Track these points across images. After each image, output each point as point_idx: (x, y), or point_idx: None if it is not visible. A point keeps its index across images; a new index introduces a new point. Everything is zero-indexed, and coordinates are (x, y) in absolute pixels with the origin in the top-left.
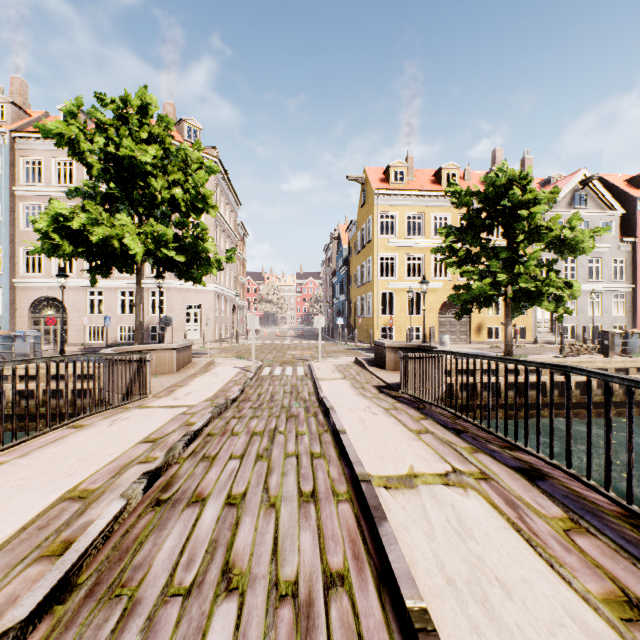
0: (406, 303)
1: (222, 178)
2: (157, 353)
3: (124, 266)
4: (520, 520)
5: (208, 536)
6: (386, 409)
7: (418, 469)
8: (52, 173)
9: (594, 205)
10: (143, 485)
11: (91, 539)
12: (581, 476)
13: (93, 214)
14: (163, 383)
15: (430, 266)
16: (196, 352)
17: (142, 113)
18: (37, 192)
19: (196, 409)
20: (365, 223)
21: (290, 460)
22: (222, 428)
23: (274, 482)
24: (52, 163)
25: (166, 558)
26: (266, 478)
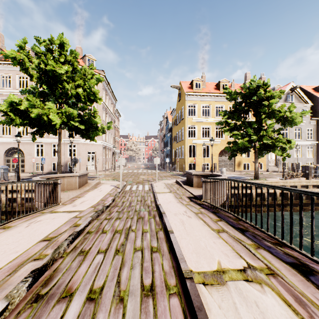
0: (201, 151)
1: (106, 86)
2: (67, 178)
3: (50, 131)
4: None
5: None
6: (196, 213)
7: (224, 265)
8: (16, 82)
9: (297, 101)
10: (27, 283)
11: None
12: None
13: (32, 101)
14: (69, 195)
15: (214, 132)
16: (92, 177)
17: (61, 48)
18: (8, 92)
19: (83, 213)
20: (180, 110)
21: (137, 254)
22: (97, 227)
23: (124, 275)
24: (16, 77)
25: None
26: (119, 271)
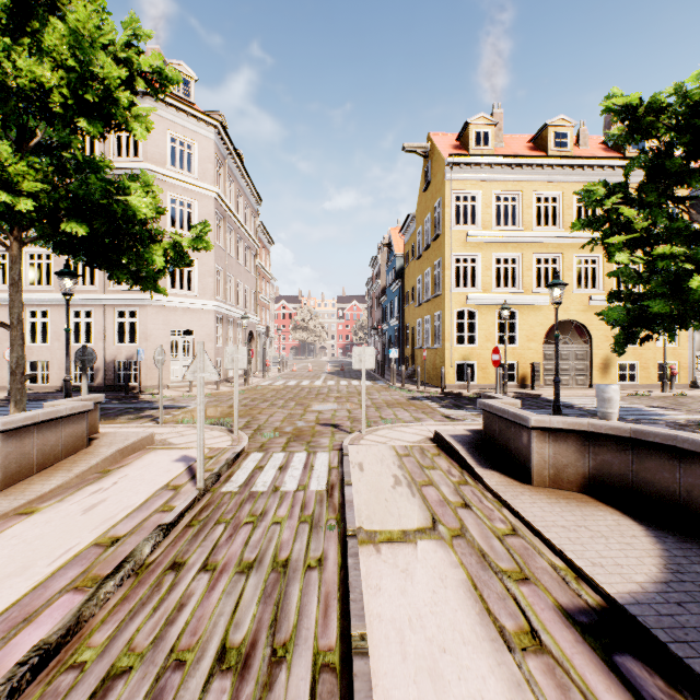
0: (494, 327)
1: (229, 155)
2: None
3: None
4: None
5: None
6: None
7: None
8: None
9: None
10: None
11: None
12: None
13: None
14: None
15: (531, 271)
16: (168, 404)
17: None
18: None
19: None
20: (430, 212)
21: None
22: None
23: None
24: None
25: None
26: None
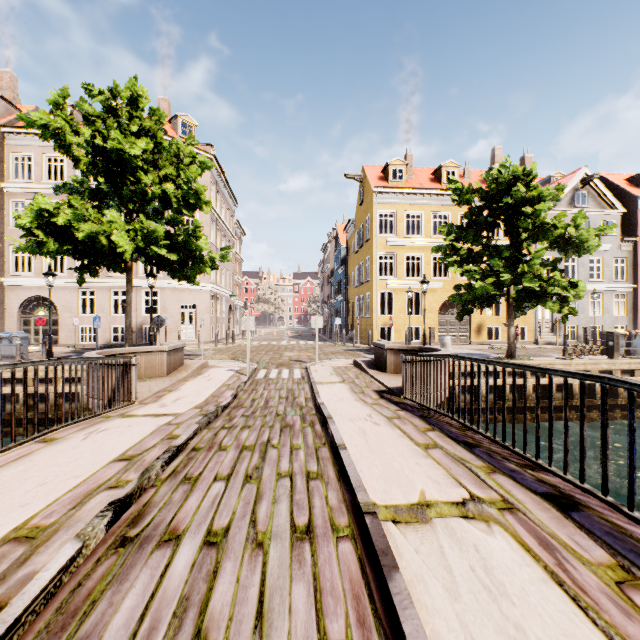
0: (405, 303)
1: (218, 176)
2: (146, 356)
3: (113, 264)
4: (560, 568)
5: (178, 591)
6: (389, 418)
7: (430, 496)
8: (42, 169)
9: (595, 204)
10: (106, 520)
11: (26, 602)
12: (621, 505)
13: (79, 209)
14: (151, 388)
15: (429, 265)
16: (190, 353)
17: (132, 105)
18: (27, 189)
19: (183, 418)
20: (363, 222)
21: (283, 482)
22: (209, 441)
23: (263, 512)
24: (42, 159)
25: (122, 626)
26: (254, 506)
